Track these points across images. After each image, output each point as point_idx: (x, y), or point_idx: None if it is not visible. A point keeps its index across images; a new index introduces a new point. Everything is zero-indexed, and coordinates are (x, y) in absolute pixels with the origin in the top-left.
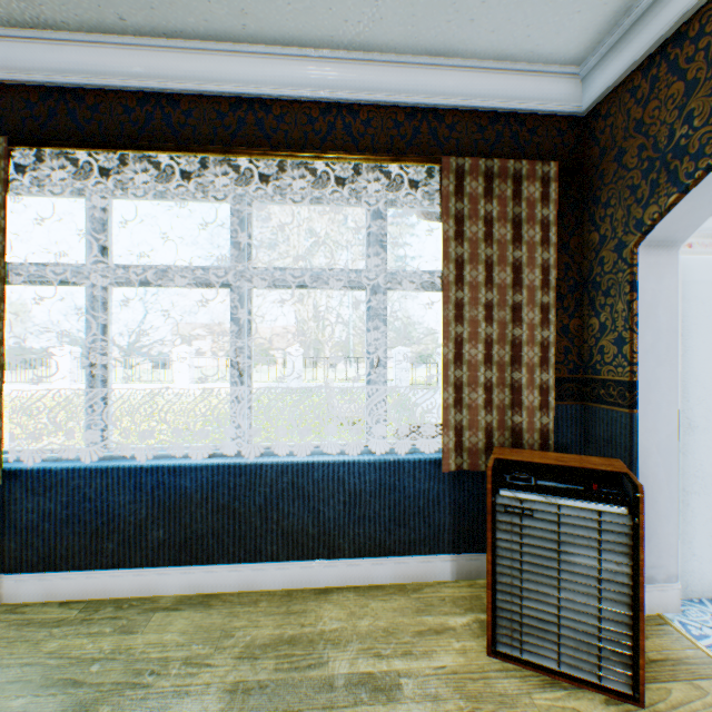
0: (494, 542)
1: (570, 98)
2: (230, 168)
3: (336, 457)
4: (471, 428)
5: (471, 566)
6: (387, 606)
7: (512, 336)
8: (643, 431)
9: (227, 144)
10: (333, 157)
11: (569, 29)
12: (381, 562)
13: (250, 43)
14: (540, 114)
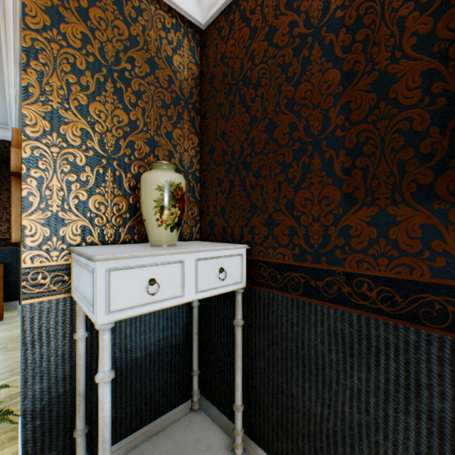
0: None
1: (9, 136)
2: None
3: None
4: None
5: None
6: None
7: None
8: None
9: None
10: None
11: None
12: None
13: None
14: None
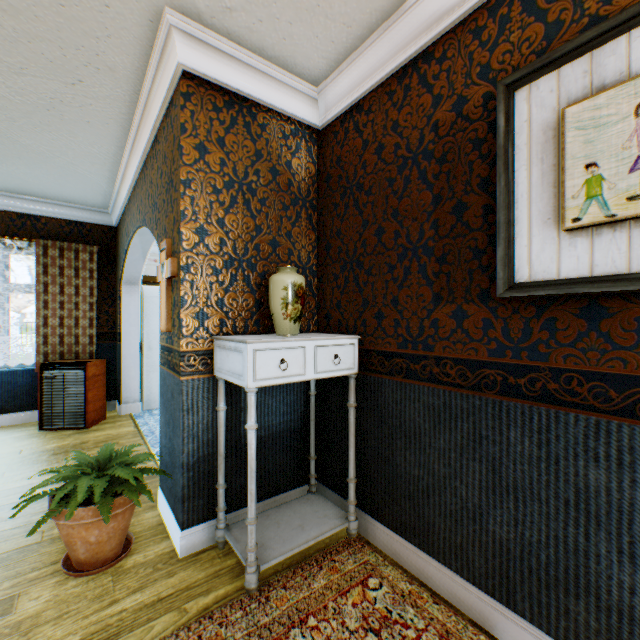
0: (43, 390)
1: (108, 220)
2: None
3: None
4: (54, 354)
5: None
6: (1, 430)
7: (76, 315)
8: (125, 350)
9: None
10: None
11: (91, 202)
12: (3, 416)
13: None
14: (95, 223)
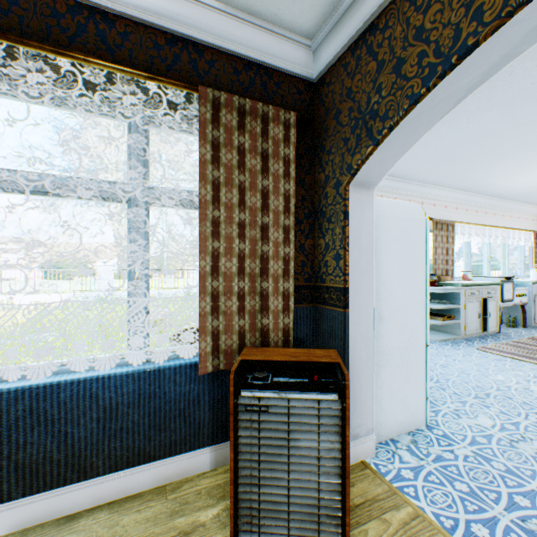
0: (236, 440)
1: (306, 65)
2: None
3: (90, 373)
4: (227, 332)
5: (228, 453)
6: (141, 518)
7: (262, 251)
8: (352, 325)
9: None
10: (80, 57)
11: (302, 2)
12: (140, 470)
13: None
14: (284, 72)
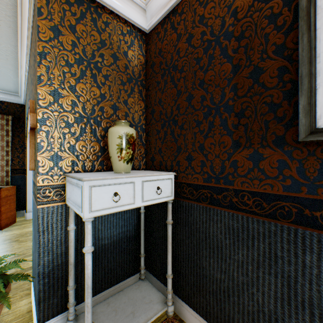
0: None
1: (19, 100)
2: None
3: None
4: None
5: None
6: None
7: None
8: (29, 179)
9: None
10: None
11: (6, 88)
12: None
13: None
14: (10, 102)
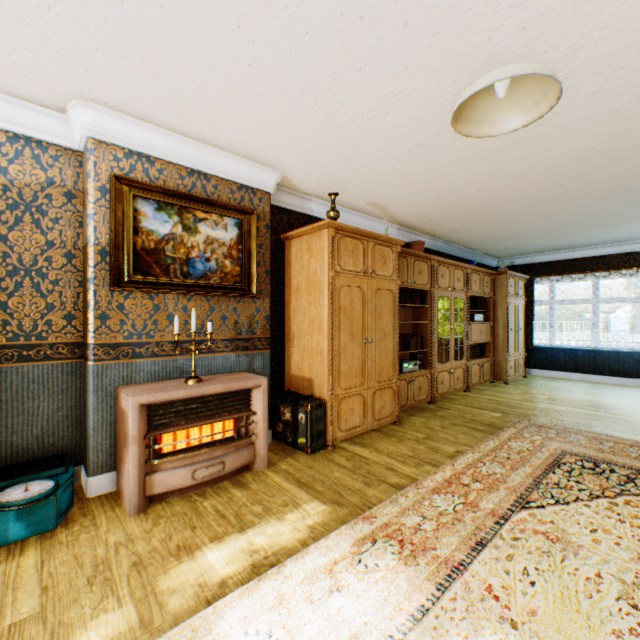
0: None
1: None
2: (591, 274)
3: (629, 351)
4: None
5: None
6: None
7: None
8: None
9: (590, 268)
10: (626, 269)
11: None
12: None
13: (598, 245)
14: None
